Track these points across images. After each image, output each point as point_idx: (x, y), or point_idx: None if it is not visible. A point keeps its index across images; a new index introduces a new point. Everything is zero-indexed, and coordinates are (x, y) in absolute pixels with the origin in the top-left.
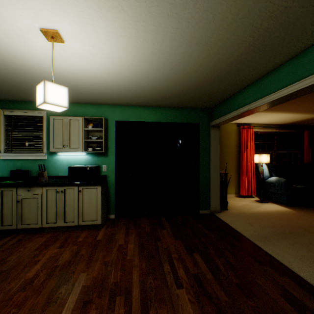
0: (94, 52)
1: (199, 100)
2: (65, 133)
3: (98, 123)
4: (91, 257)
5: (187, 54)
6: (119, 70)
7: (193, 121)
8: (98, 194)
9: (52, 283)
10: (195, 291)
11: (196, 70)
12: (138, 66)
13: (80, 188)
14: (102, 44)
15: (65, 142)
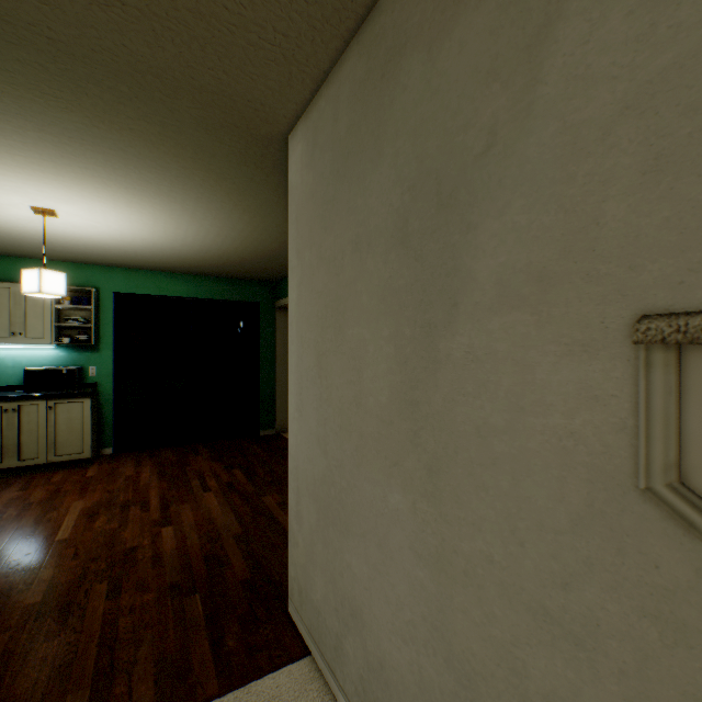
0: (98, 226)
1: (255, 273)
2: (15, 312)
3: (83, 297)
4: (84, 490)
5: (219, 240)
6: (130, 240)
7: (249, 300)
8: (87, 411)
9: (34, 513)
10: (225, 490)
11: (235, 251)
12: (157, 240)
13: (51, 402)
14: (111, 223)
15: (17, 326)
